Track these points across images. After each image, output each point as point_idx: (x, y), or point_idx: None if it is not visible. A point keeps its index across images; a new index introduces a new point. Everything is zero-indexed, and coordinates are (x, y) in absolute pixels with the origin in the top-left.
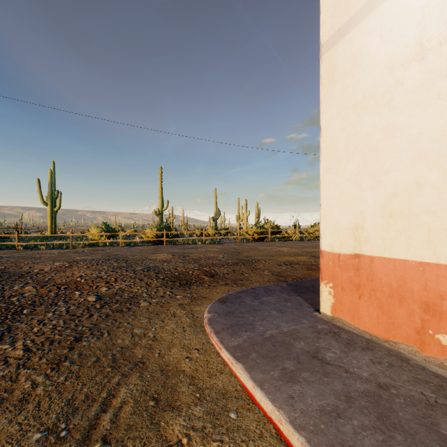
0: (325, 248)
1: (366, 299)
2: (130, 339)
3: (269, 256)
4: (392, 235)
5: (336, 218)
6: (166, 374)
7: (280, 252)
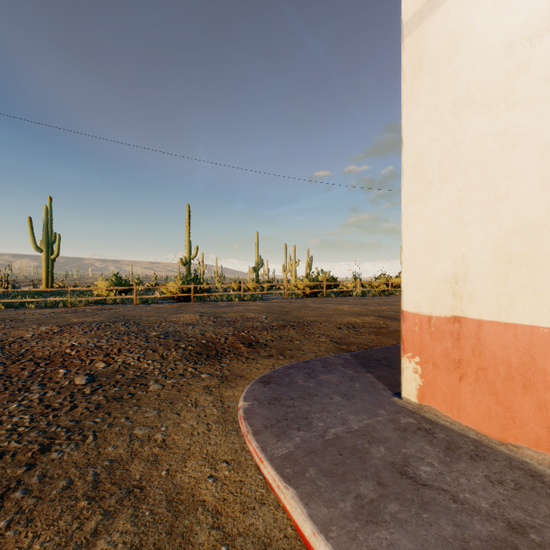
0: (409, 308)
1: (470, 381)
2: (126, 445)
3: (325, 317)
4: (511, 290)
5: (426, 265)
6: (176, 508)
7: (339, 311)
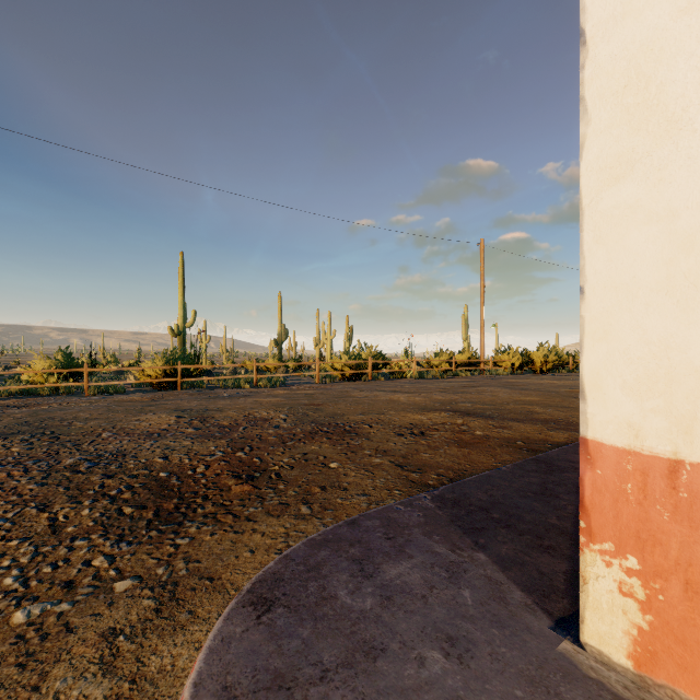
0: (606, 436)
1: None
2: None
3: (376, 414)
4: None
5: (661, 332)
6: None
7: (394, 403)
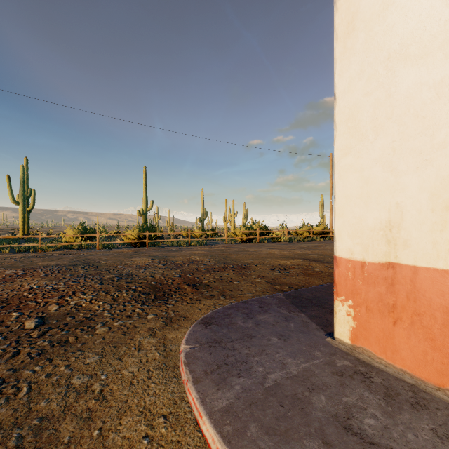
0: (342, 254)
1: (405, 326)
2: (60, 399)
3: (259, 259)
4: None
5: (359, 214)
6: None
7: (271, 254)
